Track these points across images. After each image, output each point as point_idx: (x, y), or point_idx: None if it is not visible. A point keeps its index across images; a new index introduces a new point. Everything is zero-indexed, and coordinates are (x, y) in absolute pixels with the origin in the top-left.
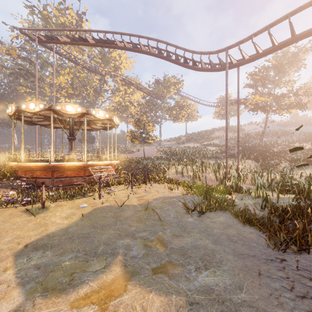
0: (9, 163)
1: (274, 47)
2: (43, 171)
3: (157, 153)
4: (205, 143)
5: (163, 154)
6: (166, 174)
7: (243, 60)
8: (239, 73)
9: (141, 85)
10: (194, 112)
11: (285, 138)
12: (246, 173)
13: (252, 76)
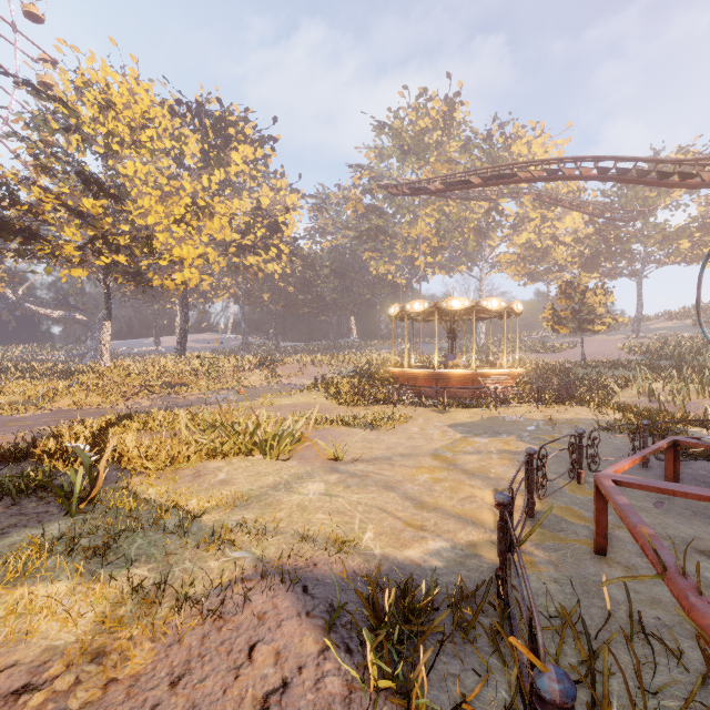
0: (390, 368)
1: None
2: (426, 379)
3: (622, 353)
4: None
5: (636, 356)
6: (618, 397)
7: None
8: None
9: (580, 200)
10: None
11: None
12: None
13: None
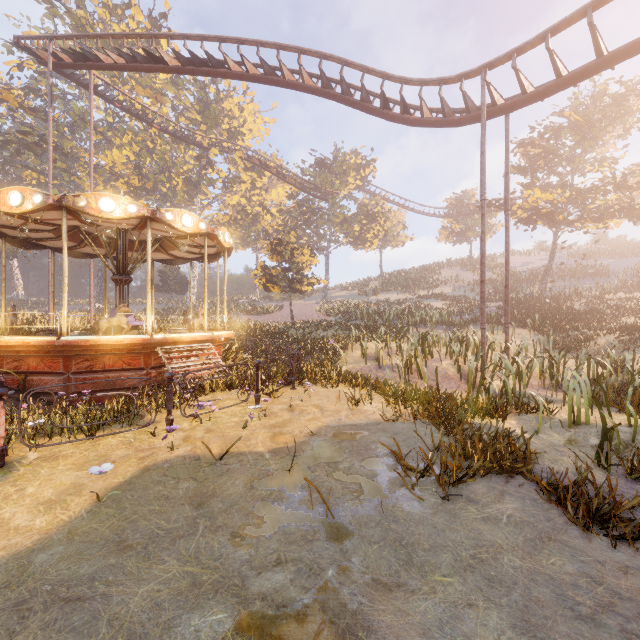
0: None
1: (601, 59)
2: (43, 357)
3: (320, 315)
4: (423, 293)
5: (332, 317)
6: (342, 362)
7: (523, 95)
8: (508, 129)
9: (286, 169)
10: (398, 228)
11: (594, 282)
12: (530, 361)
13: (524, 149)
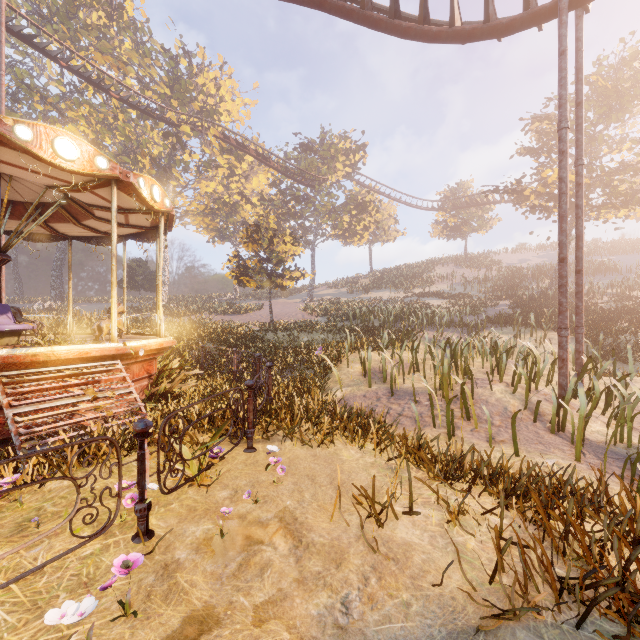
0: None
1: None
2: None
3: (306, 314)
4: (418, 291)
5: (319, 317)
6: (334, 382)
7: None
8: (582, 38)
9: (267, 150)
10: (389, 222)
11: (606, 278)
12: None
13: (537, 126)
